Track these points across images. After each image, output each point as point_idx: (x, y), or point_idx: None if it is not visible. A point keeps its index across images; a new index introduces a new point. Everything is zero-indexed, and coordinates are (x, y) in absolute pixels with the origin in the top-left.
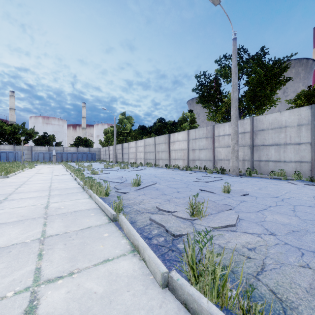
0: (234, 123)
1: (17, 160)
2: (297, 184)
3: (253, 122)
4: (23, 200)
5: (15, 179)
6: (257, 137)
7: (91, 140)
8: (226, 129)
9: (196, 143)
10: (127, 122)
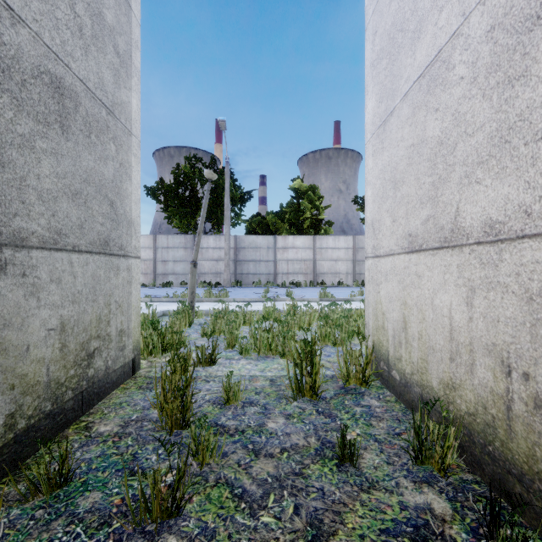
0: (228, 239)
1: None
2: (277, 288)
3: (237, 240)
4: None
5: None
6: (240, 253)
7: None
8: (210, 242)
9: (169, 254)
10: None
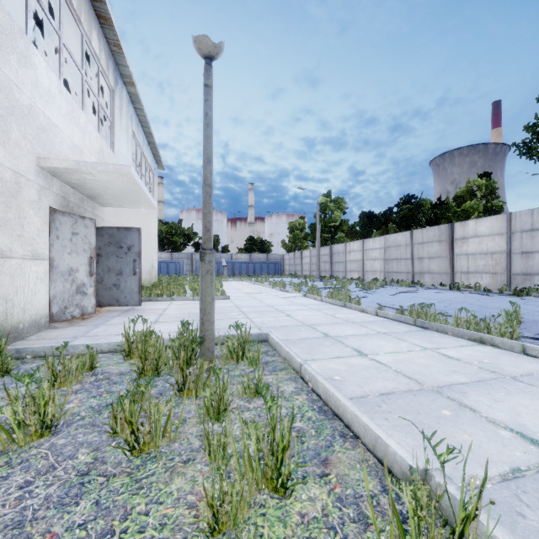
0: None
1: (179, 273)
2: None
3: None
4: (360, 338)
5: (245, 302)
6: None
7: (268, 242)
8: None
9: (533, 240)
10: (334, 209)
